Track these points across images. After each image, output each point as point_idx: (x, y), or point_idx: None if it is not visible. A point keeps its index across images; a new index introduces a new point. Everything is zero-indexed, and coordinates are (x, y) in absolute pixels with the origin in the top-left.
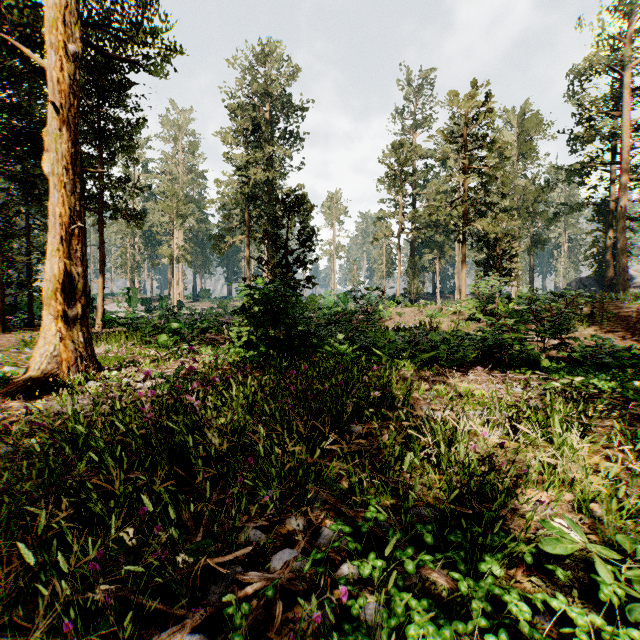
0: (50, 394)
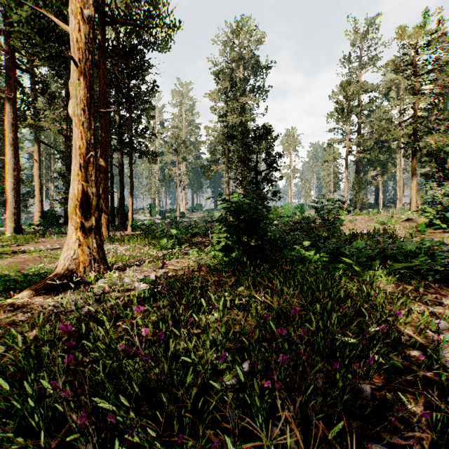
0: (67, 290)
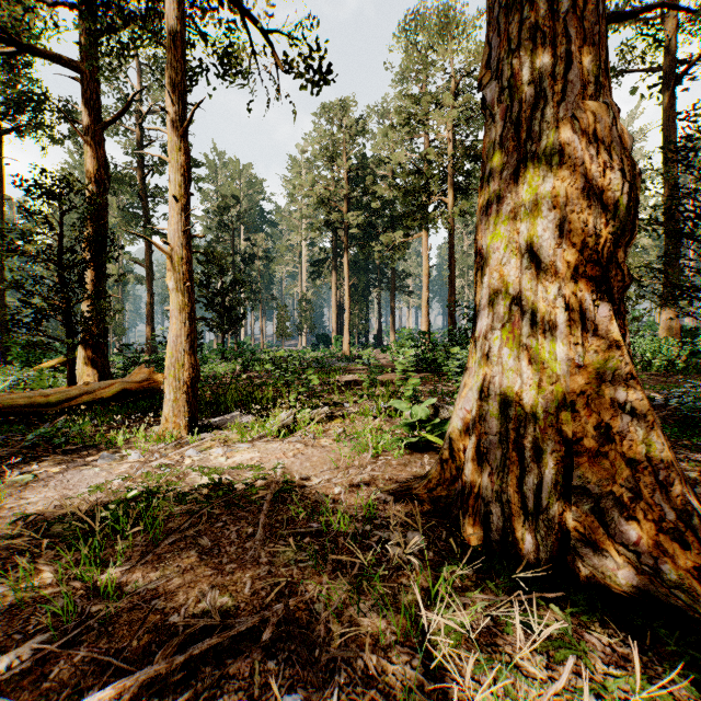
0: None
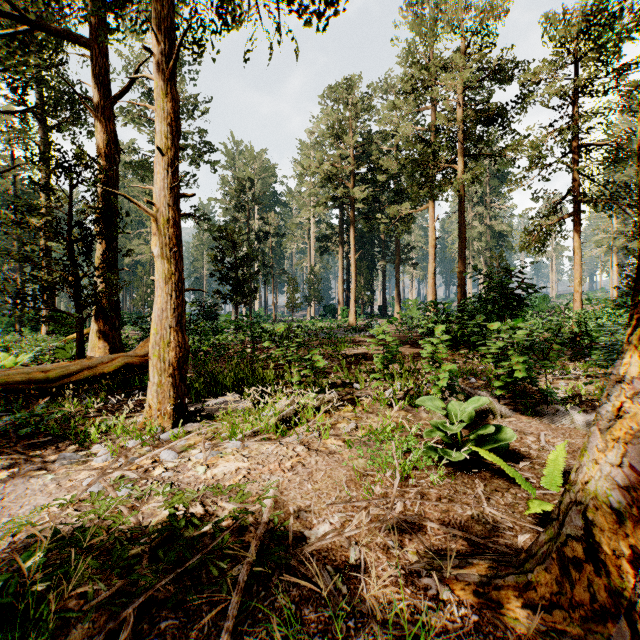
0: None
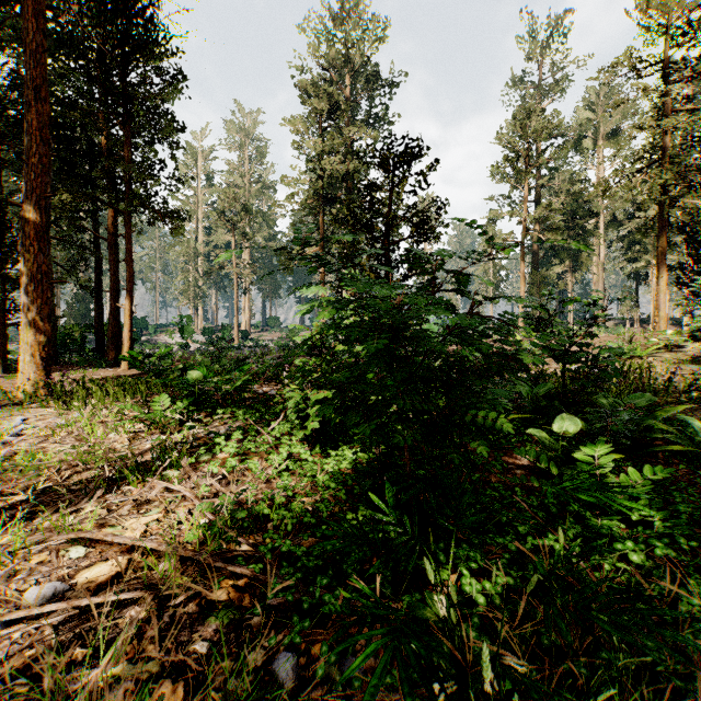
0: None
